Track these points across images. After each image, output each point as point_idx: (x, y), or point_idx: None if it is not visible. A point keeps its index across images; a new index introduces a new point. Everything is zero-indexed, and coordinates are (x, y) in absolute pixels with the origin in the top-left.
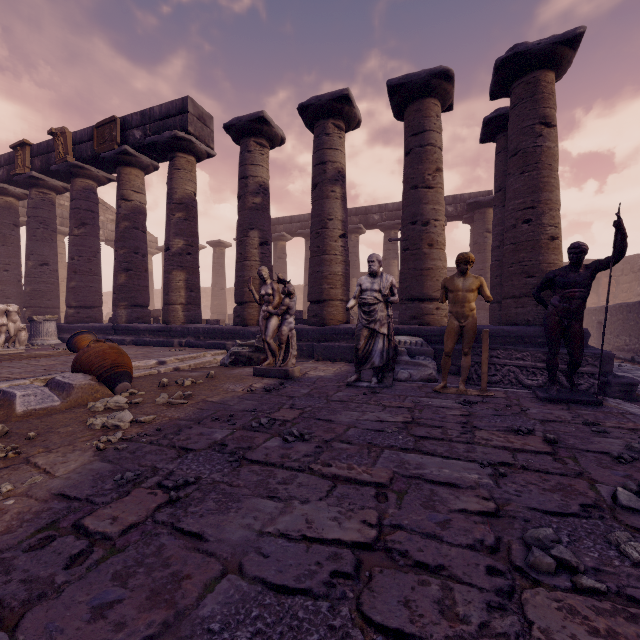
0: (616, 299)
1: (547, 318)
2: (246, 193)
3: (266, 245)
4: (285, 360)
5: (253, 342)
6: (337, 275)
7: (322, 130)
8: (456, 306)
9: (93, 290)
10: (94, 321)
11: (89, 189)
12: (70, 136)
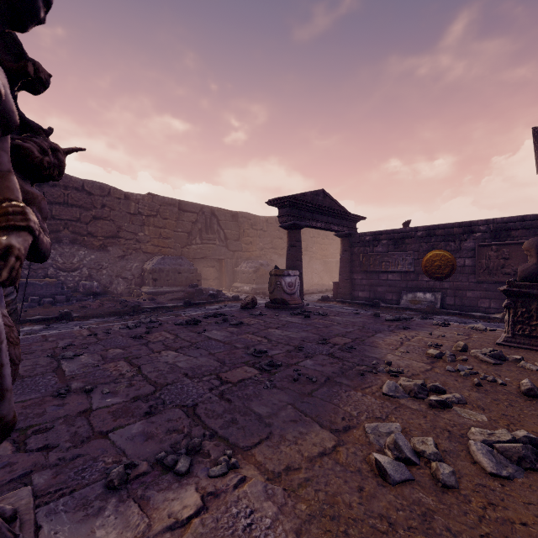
0: None
1: None
2: None
3: None
4: None
5: None
6: None
7: None
8: None
9: None
10: None
11: None
12: None
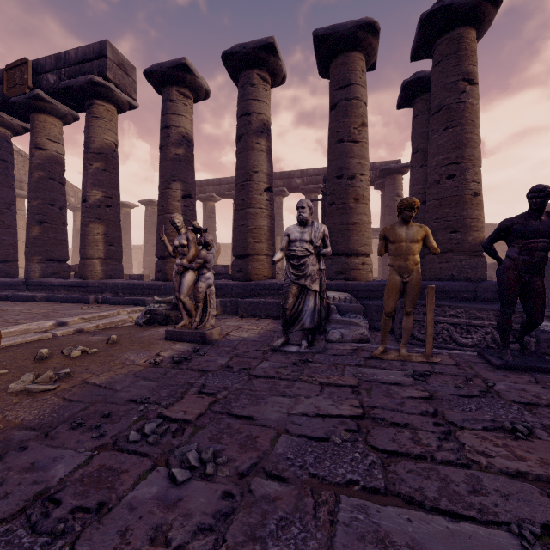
0: None
1: (503, 273)
2: (168, 143)
3: (189, 198)
4: (202, 321)
5: (172, 299)
6: (262, 229)
7: (247, 80)
8: (398, 259)
9: (6, 243)
10: (7, 276)
11: (1, 137)
12: None
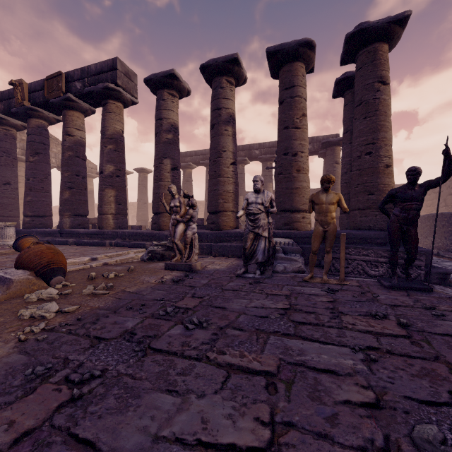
0: (422, 211)
1: (390, 225)
2: (161, 131)
3: (176, 170)
4: (189, 257)
5: (166, 243)
6: (229, 192)
7: (218, 84)
8: (321, 215)
9: (45, 203)
10: (45, 227)
11: (41, 127)
12: (26, 86)
